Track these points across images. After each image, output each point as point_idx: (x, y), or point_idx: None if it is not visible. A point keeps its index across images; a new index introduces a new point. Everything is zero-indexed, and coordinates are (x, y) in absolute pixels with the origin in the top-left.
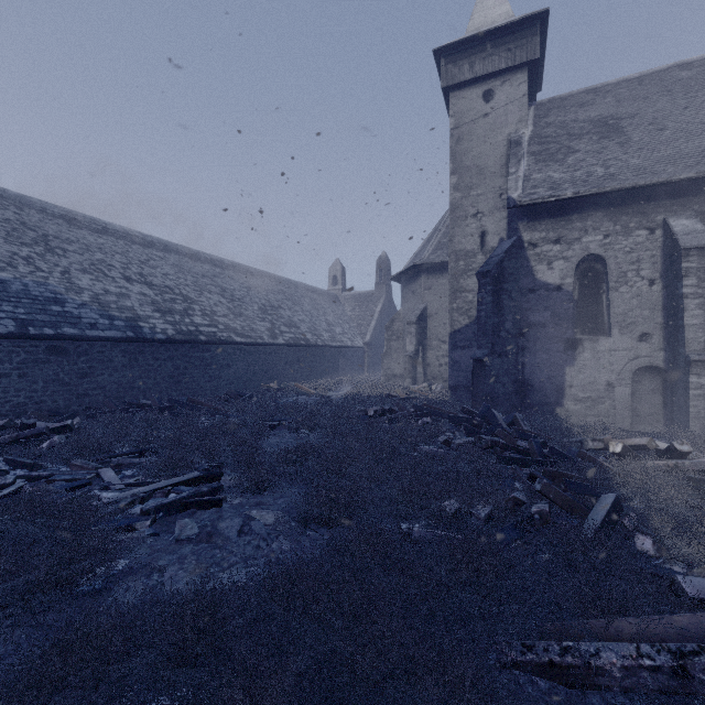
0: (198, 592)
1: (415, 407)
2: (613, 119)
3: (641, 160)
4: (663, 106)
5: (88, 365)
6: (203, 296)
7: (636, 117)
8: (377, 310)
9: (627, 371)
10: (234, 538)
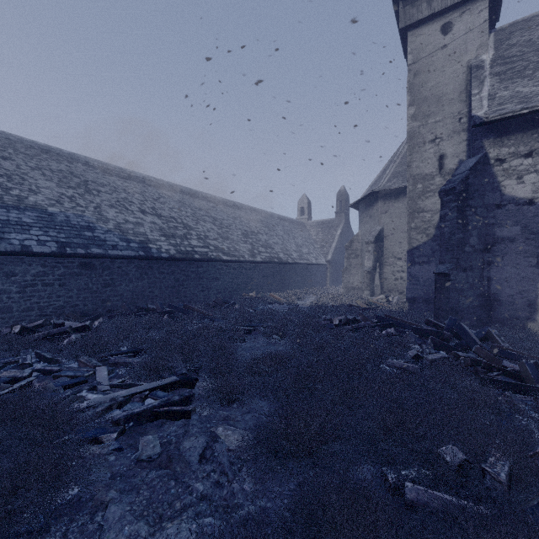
0: None
1: (378, 317)
2: None
3: None
4: None
5: (110, 277)
6: (199, 224)
7: None
8: (337, 234)
9: None
10: (194, 464)
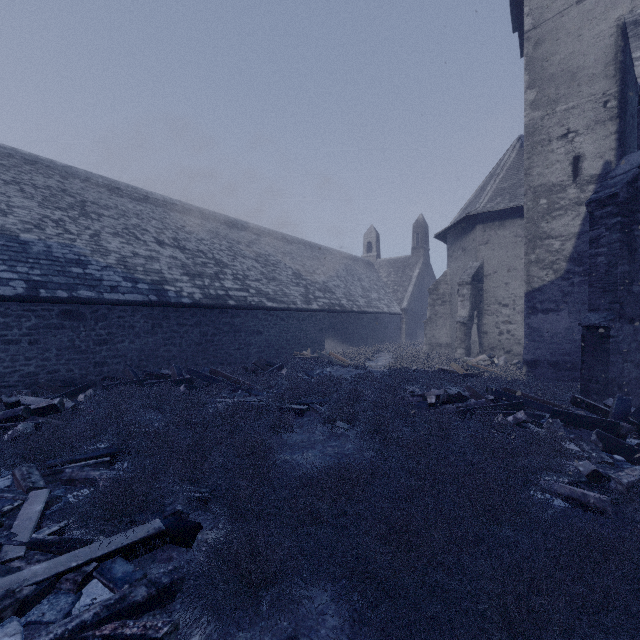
0: None
1: (495, 392)
2: None
3: None
4: None
5: (107, 331)
6: (236, 261)
7: None
8: (414, 274)
9: None
10: None
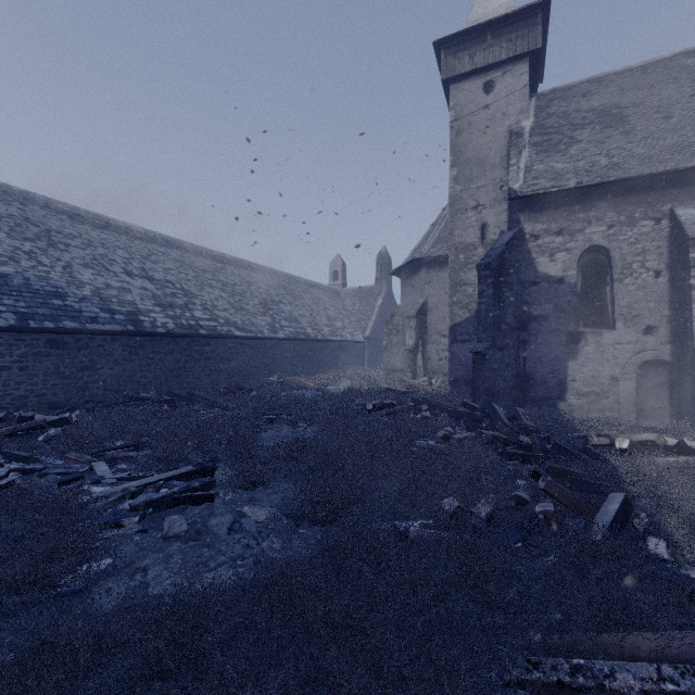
0: (177, 597)
1: (415, 401)
2: (616, 108)
3: (646, 149)
4: (669, 94)
5: (89, 358)
6: (204, 291)
7: (640, 105)
8: (377, 304)
9: (632, 365)
10: (223, 535)
